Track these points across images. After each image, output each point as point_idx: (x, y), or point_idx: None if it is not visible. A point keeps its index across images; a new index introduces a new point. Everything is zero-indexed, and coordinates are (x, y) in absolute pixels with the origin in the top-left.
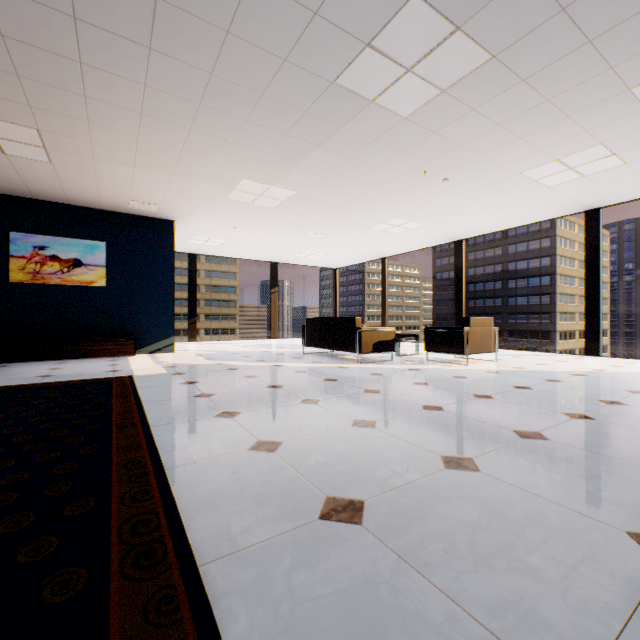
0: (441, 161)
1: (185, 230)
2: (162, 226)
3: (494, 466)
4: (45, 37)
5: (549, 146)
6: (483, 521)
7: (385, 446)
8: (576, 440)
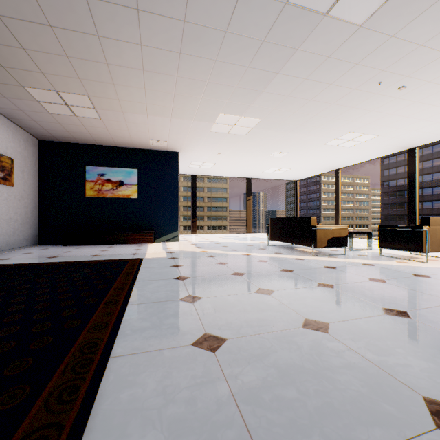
0: (398, 68)
1: (186, 158)
2: (171, 156)
3: None
4: (73, 20)
5: None
6: None
7: (340, 364)
8: None
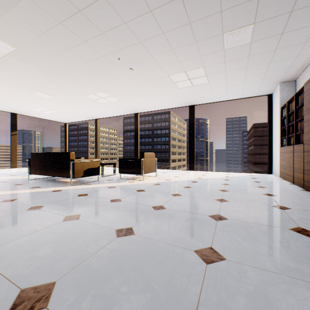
0: (129, 52)
1: None
2: None
3: None
4: None
5: (184, 61)
6: None
7: None
8: (240, 251)
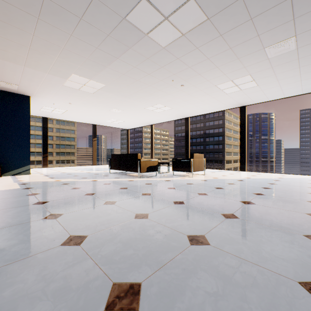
0: (181, 75)
1: (38, 102)
2: (22, 99)
3: (217, 240)
4: None
5: (229, 73)
6: (220, 289)
7: (154, 232)
8: (251, 217)
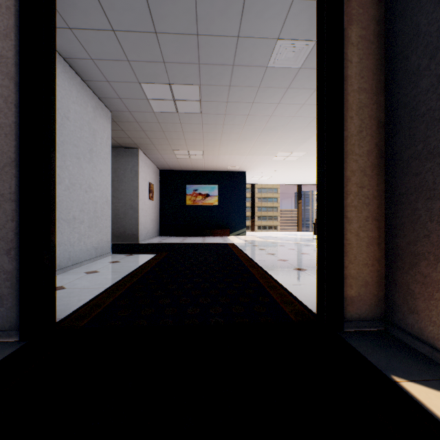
0: None
1: (250, 174)
2: (240, 174)
3: None
4: (214, 130)
5: None
6: None
7: None
8: None
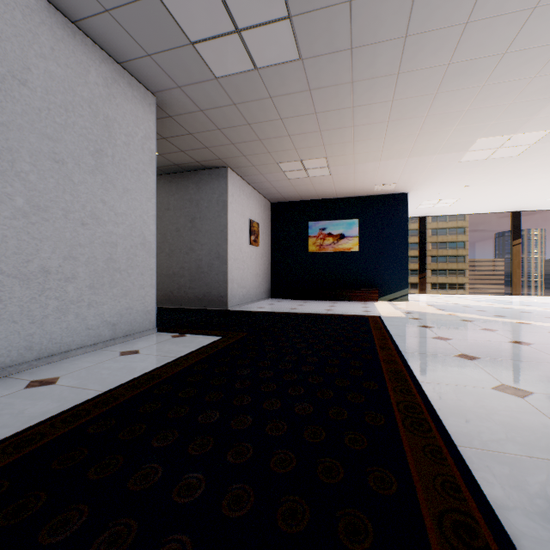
0: None
1: (416, 198)
2: (397, 199)
3: None
4: (335, 103)
5: None
6: None
7: None
8: None
